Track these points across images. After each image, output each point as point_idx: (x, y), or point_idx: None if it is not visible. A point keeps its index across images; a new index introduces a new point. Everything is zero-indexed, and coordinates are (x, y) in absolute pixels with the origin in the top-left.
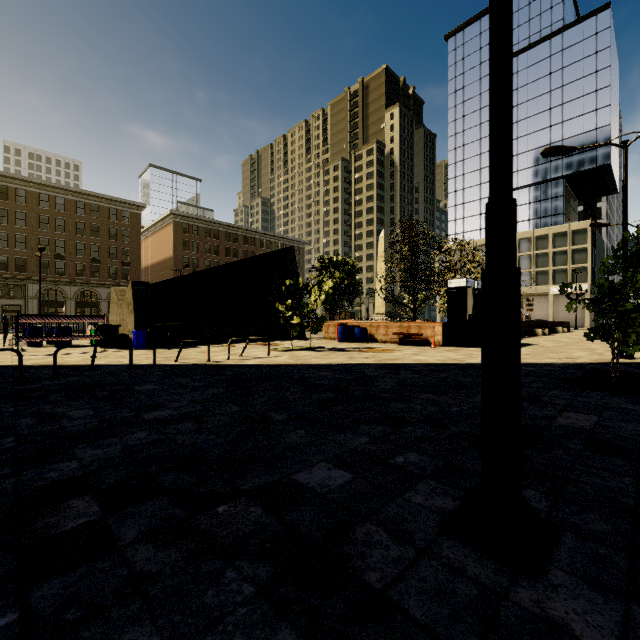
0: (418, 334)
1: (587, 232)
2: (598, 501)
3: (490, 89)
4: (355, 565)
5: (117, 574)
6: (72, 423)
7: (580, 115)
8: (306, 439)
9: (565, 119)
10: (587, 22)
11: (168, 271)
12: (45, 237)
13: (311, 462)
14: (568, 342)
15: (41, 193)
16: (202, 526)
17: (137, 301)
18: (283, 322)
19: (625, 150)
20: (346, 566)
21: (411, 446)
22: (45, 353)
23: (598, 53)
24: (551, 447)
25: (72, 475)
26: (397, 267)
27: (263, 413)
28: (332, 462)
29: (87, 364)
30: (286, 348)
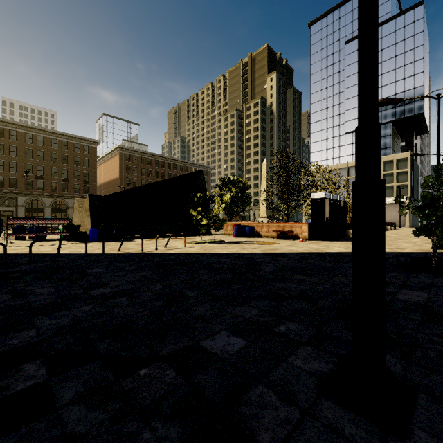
0: (290, 231)
1: (407, 160)
2: (441, 365)
3: (359, 35)
4: (250, 426)
5: (51, 435)
6: (37, 298)
7: (402, 79)
8: (211, 311)
9: (392, 81)
10: (407, 14)
11: (116, 187)
12: (30, 164)
13: (214, 331)
14: (396, 237)
15: (27, 133)
16: (126, 388)
17: (92, 208)
18: (195, 223)
19: (438, 101)
20: (243, 427)
21: (290, 317)
22: (26, 245)
23: (415, 35)
24: (397, 318)
25: (29, 342)
26: (275, 184)
27: (179, 290)
28: (231, 331)
29: (55, 253)
30: (197, 241)
